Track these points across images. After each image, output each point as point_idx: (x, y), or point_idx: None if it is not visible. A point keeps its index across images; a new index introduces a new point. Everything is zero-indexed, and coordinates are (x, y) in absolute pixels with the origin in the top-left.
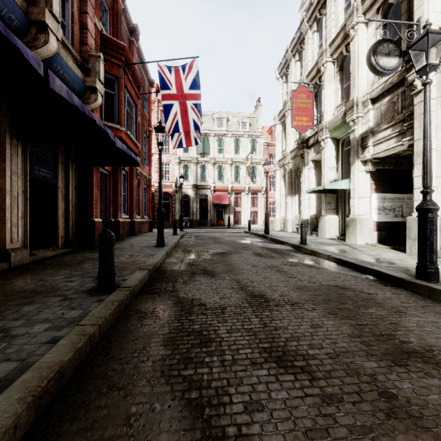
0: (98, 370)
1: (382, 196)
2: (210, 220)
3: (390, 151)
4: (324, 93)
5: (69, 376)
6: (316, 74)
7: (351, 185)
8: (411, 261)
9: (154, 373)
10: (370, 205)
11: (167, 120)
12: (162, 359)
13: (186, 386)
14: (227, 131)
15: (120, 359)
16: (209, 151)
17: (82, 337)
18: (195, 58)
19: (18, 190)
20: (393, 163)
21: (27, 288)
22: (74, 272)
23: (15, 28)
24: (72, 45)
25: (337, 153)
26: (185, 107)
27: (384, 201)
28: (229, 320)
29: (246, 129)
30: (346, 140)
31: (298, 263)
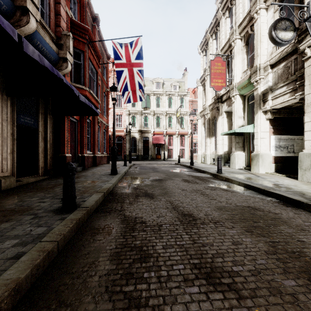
0: (52, 284)
1: (278, 137)
2: (151, 155)
3: (285, 104)
4: (234, 62)
5: (26, 290)
6: (228, 48)
7: (254, 129)
8: (304, 186)
9: (99, 289)
10: (269, 144)
11: (119, 82)
12: (108, 274)
13: (126, 304)
14: (163, 92)
15: (72, 273)
16: (150, 106)
17: (41, 254)
18: (139, 37)
19: (7, 133)
20: (287, 113)
21: (9, 207)
22: (47, 194)
23: (4, 11)
24: (49, 26)
25: (244, 106)
26: (132, 72)
27: (280, 141)
28: (164, 236)
29: (176, 90)
30: (250, 96)
31: (217, 188)
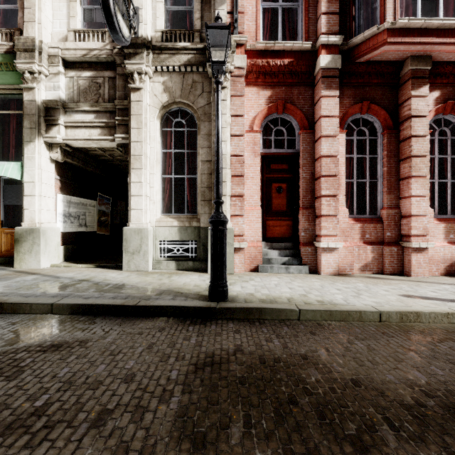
0: None
1: (68, 198)
2: None
3: (92, 143)
4: None
5: None
6: None
7: (26, 175)
8: (152, 279)
9: None
10: (55, 209)
11: None
12: None
13: None
14: None
15: None
16: None
17: None
18: None
19: None
20: (82, 160)
21: None
22: None
23: None
24: None
25: None
26: None
27: (70, 206)
28: None
29: None
30: None
31: (10, 354)
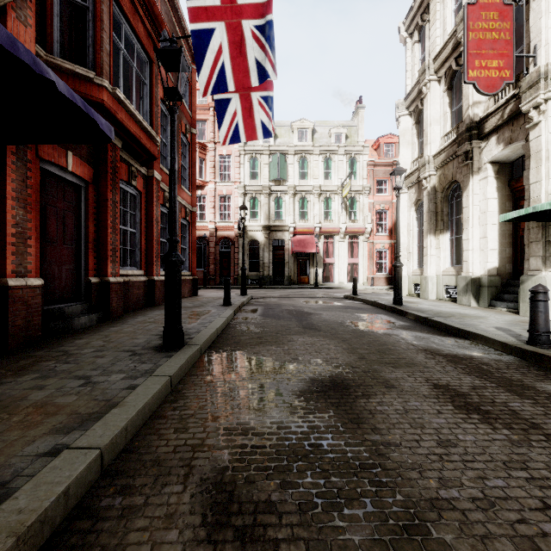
0: None
1: None
2: (288, 277)
3: None
4: (540, 4)
5: None
6: None
7: None
8: None
9: None
10: None
11: (202, 68)
12: None
13: None
14: (313, 147)
15: None
16: (286, 177)
17: None
18: None
19: None
20: None
21: None
22: None
23: None
24: None
25: None
26: (238, 36)
27: None
28: None
29: (341, 143)
30: None
31: None
